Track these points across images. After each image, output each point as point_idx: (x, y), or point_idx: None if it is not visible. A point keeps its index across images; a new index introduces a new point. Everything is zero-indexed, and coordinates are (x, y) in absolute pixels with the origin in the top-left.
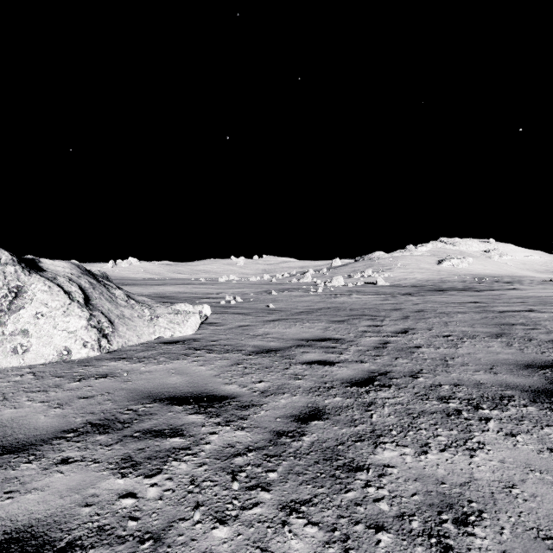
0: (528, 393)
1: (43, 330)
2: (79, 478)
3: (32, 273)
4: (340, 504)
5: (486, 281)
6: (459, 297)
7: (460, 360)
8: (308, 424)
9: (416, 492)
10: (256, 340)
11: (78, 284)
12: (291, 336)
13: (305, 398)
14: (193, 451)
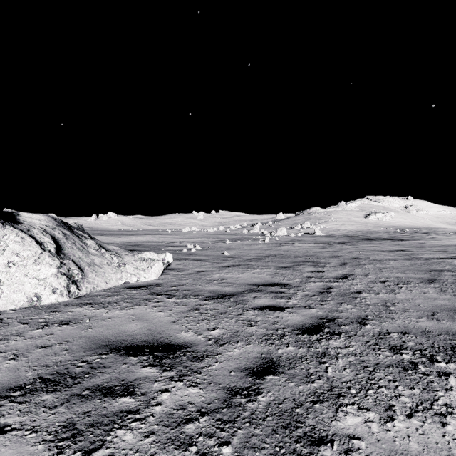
0: None
1: (14, 278)
2: (9, 455)
3: (6, 225)
4: None
5: (406, 232)
6: (387, 246)
7: (401, 306)
8: (262, 379)
9: None
10: (212, 285)
11: (51, 235)
12: (243, 281)
13: (258, 347)
14: (142, 415)
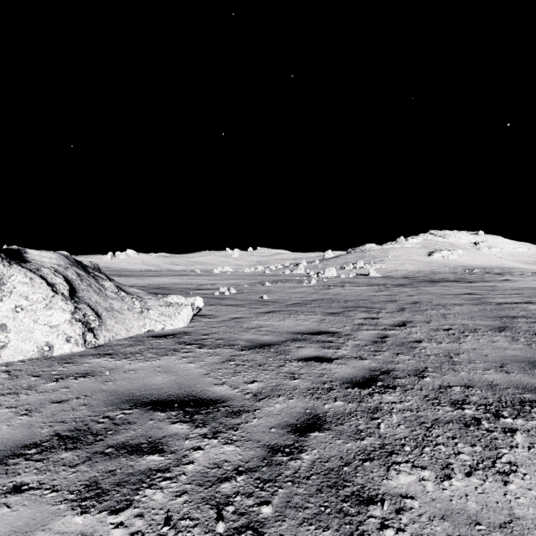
0: None
1: (23, 324)
2: (29, 514)
3: (12, 264)
4: None
5: (476, 272)
6: (452, 289)
7: (466, 357)
8: (306, 436)
9: None
10: (249, 334)
11: (64, 276)
12: (285, 329)
13: (302, 402)
14: (173, 474)
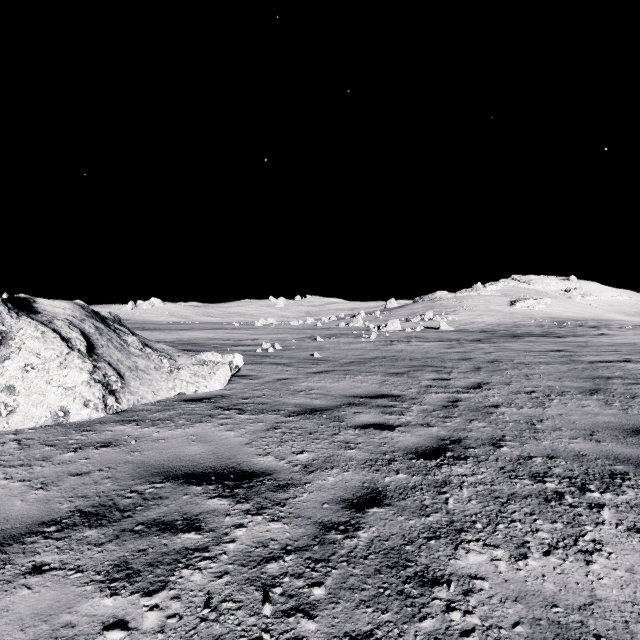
0: None
1: (34, 386)
2: (53, 596)
3: (21, 315)
4: (413, 639)
5: (567, 325)
6: (538, 344)
7: (551, 424)
8: (364, 513)
9: (518, 619)
10: (297, 397)
11: (80, 329)
12: (340, 392)
13: (359, 475)
14: (212, 553)
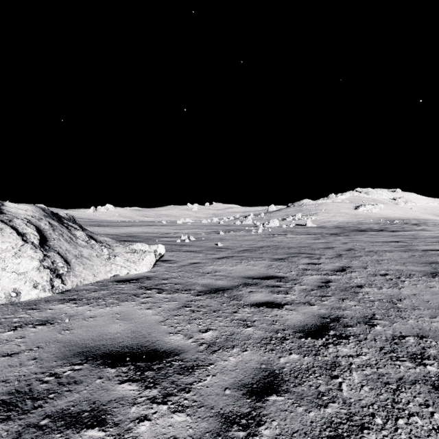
0: None
1: None
2: None
3: None
4: None
5: (396, 223)
6: (380, 237)
7: (409, 303)
8: (264, 402)
9: None
10: (205, 278)
11: (36, 226)
12: (238, 274)
13: (257, 355)
14: None
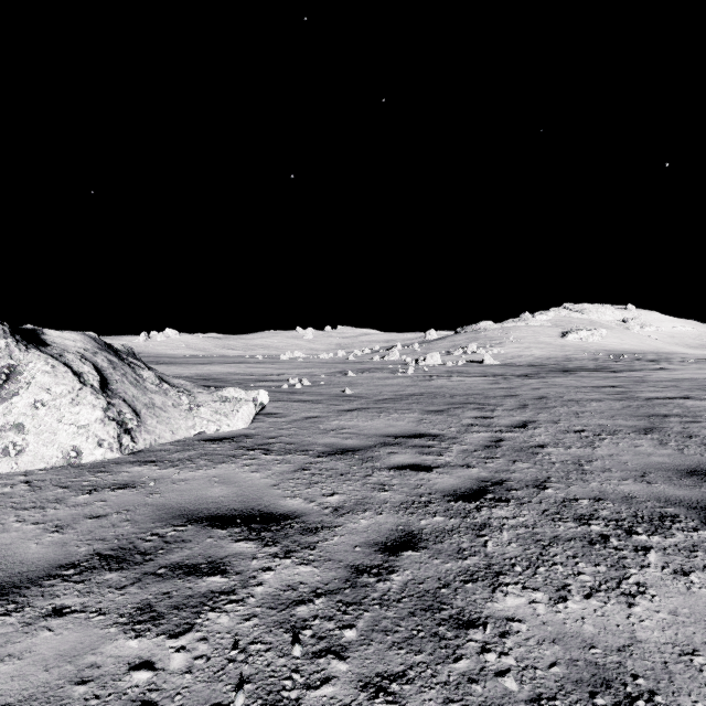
0: (697, 511)
1: (44, 424)
2: (75, 638)
3: (30, 348)
4: (446, 680)
5: (624, 359)
6: (591, 380)
7: (600, 464)
8: (398, 556)
9: (555, 660)
10: (327, 437)
11: (92, 363)
12: (374, 431)
13: (394, 518)
14: (239, 596)
